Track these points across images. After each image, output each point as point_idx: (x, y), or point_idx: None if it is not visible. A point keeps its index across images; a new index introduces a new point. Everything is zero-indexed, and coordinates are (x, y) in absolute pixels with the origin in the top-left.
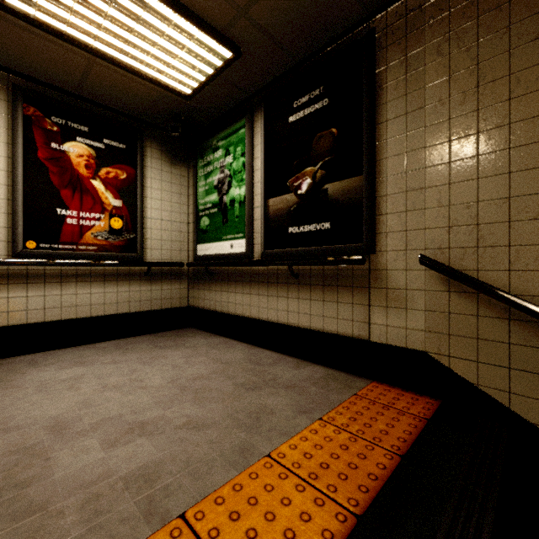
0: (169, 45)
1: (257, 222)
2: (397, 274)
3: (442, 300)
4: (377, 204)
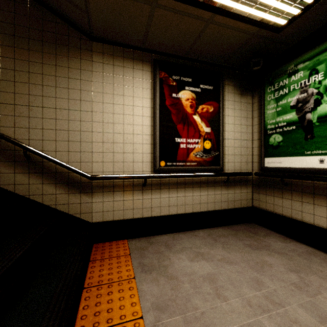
0: None
1: None
2: None
3: None
4: None
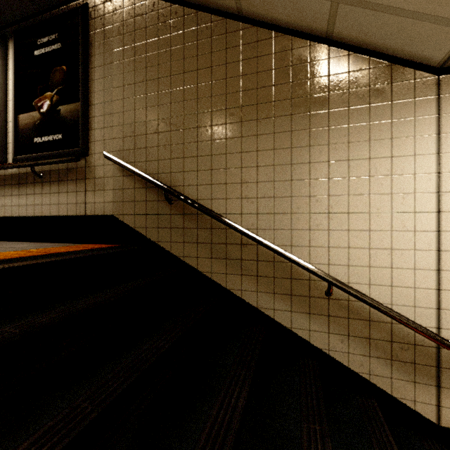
0: None
1: (10, 134)
2: (100, 168)
3: (120, 181)
4: (90, 122)
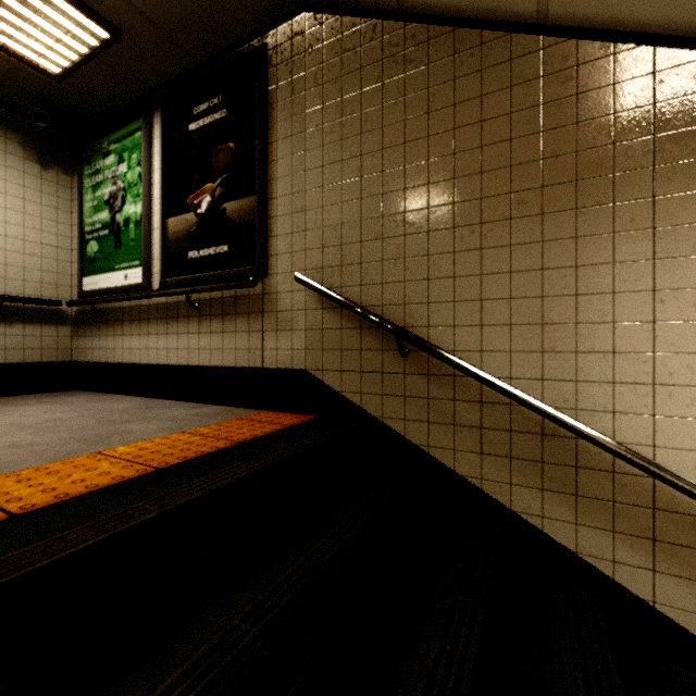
0: (12, 1)
1: (156, 247)
2: (285, 297)
3: (318, 317)
4: (269, 225)
